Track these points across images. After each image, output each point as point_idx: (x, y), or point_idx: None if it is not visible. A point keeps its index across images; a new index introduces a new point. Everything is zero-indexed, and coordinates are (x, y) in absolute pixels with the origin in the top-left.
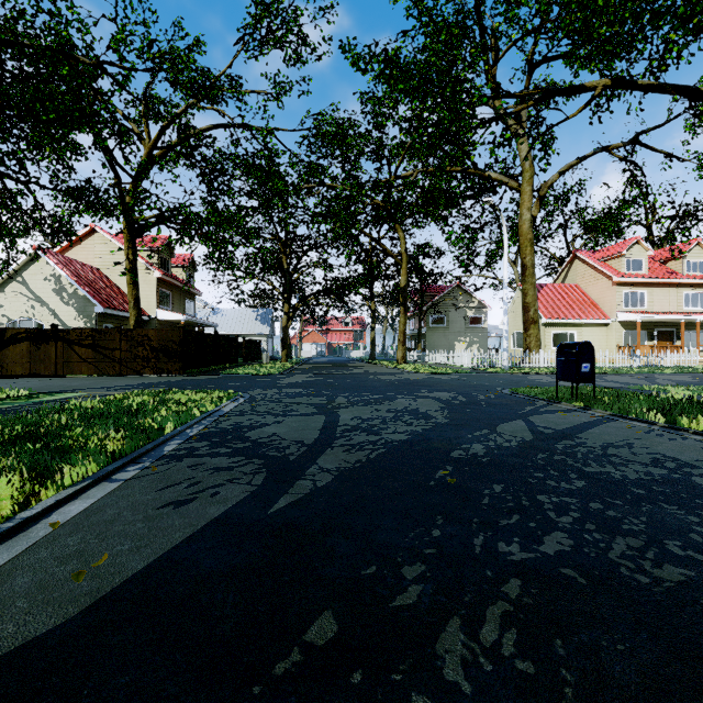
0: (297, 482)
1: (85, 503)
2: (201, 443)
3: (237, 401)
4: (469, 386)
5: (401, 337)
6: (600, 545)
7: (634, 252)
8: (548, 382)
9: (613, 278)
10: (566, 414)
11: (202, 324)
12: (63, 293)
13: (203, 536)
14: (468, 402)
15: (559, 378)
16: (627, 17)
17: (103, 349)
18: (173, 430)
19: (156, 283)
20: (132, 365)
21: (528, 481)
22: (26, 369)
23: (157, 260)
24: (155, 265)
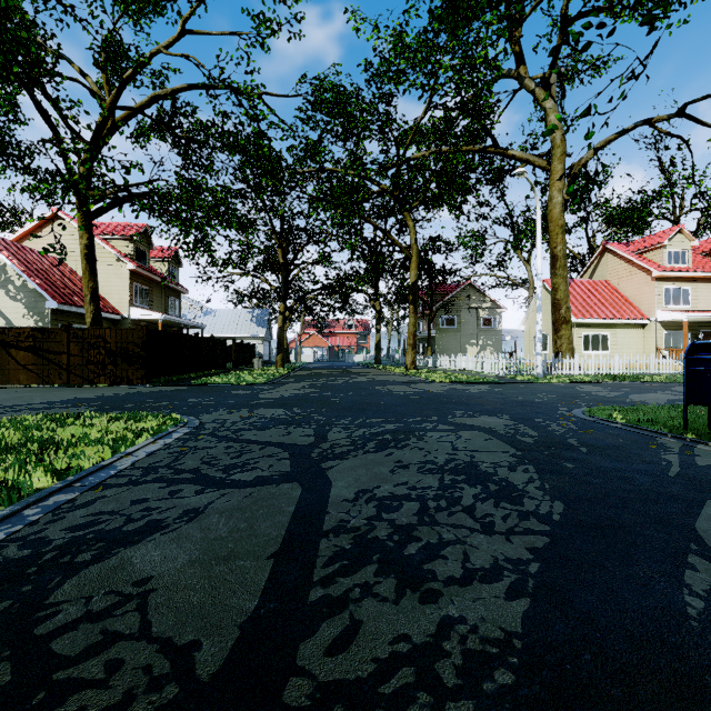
0: None
1: None
2: None
3: (166, 438)
4: (516, 403)
5: (411, 340)
6: None
7: (676, 242)
8: (616, 397)
9: (653, 272)
10: None
11: (186, 325)
12: (9, 286)
13: None
14: (548, 441)
15: (692, 400)
16: None
17: (47, 353)
18: None
19: (129, 277)
20: (83, 372)
21: None
22: None
23: (131, 251)
24: (129, 256)
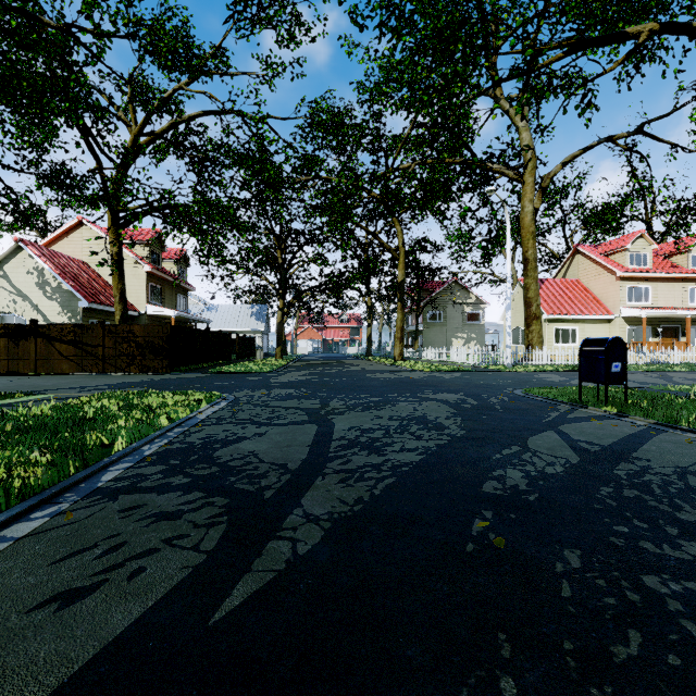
0: (268, 545)
1: None
2: (154, 467)
3: (218, 405)
4: (476, 385)
5: (398, 334)
6: None
7: (638, 245)
8: (559, 381)
9: (617, 273)
10: (601, 423)
11: (194, 320)
12: (46, 287)
13: None
14: (481, 406)
15: (584, 378)
16: None
17: (86, 346)
18: (127, 446)
19: (146, 278)
20: (116, 362)
21: (613, 543)
22: (4, 367)
23: (147, 254)
24: (145, 259)
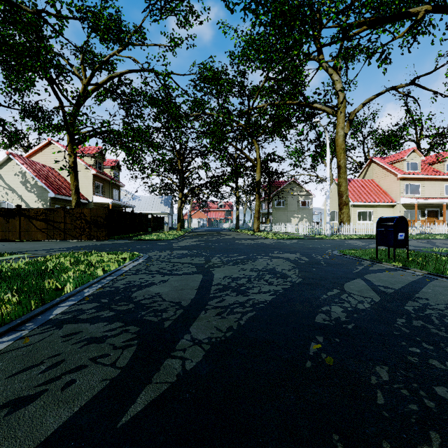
0: (164, 362)
1: None
2: (90, 304)
3: (137, 261)
4: (307, 248)
5: (256, 214)
6: None
7: (412, 157)
8: (362, 245)
9: (398, 175)
10: (392, 273)
11: (124, 206)
12: (27, 184)
13: None
14: (311, 262)
15: (379, 244)
16: None
17: (53, 222)
18: (73, 289)
19: (92, 178)
20: (72, 233)
21: (410, 361)
22: None
23: (93, 163)
24: (92, 166)
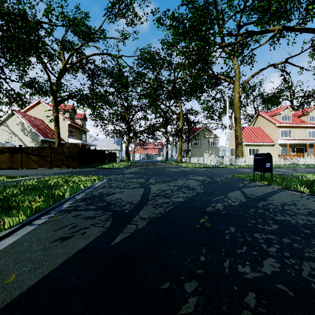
0: (127, 226)
1: (14, 238)
2: (82, 203)
3: (103, 181)
4: (212, 173)
5: (179, 151)
6: (295, 267)
7: (285, 112)
8: (248, 172)
9: (276, 124)
10: (259, 187)
11: (89, 145)
12: (25, 131)
13: (73, 261)
14: (212, 181)
15: (255, 170)
16: (283, 4)
17: (43, 156)
18: (69, 196)
19: (68, 126)
20: (56, 163)
21: (248, 225)
22: (7, 165)
23: (68, 116)
24: (67, 118)
